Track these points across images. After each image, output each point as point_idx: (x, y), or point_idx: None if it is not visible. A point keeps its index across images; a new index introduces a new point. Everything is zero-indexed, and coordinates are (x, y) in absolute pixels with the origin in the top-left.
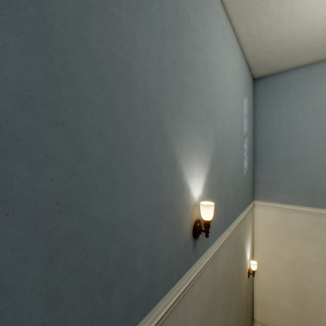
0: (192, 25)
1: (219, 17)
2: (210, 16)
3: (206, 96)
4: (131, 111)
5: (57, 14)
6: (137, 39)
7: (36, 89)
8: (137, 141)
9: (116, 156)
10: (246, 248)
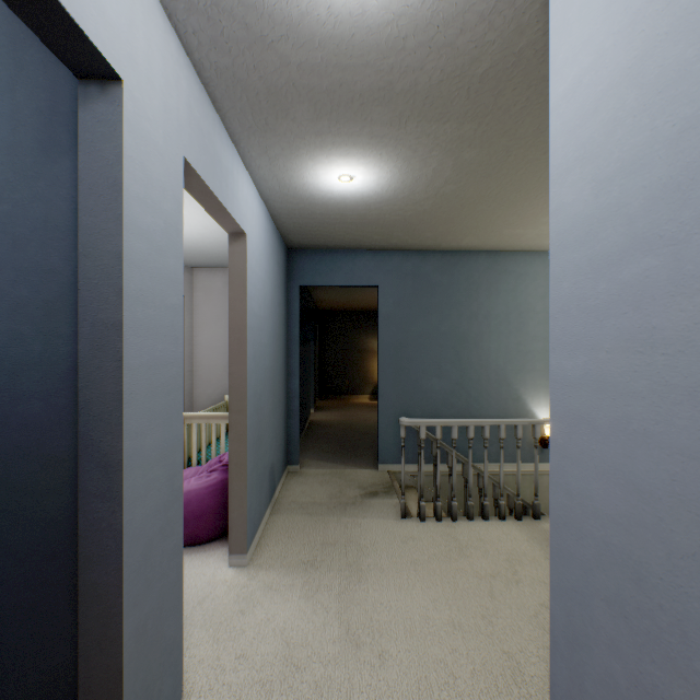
0: (538, 310)
1: None
2: None
3: None
4: (488, 378)
5: (462, 358)
6: (491, 348)
7: (458, 380)
8: (491, 389)
9: (481, 395)
10: None
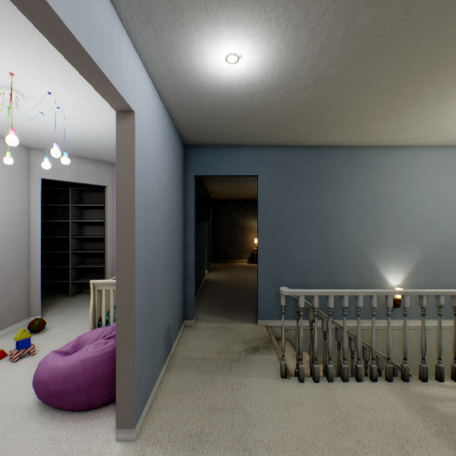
0: (388, 195)
1: (430, 161)
2: (413, 172)
3: (406, 226)
4: (347, 250)
5: (326, 234)
6: (350, 225)
7: (323, 252)
8: (350, 259)
9: (342, 264)
10: None
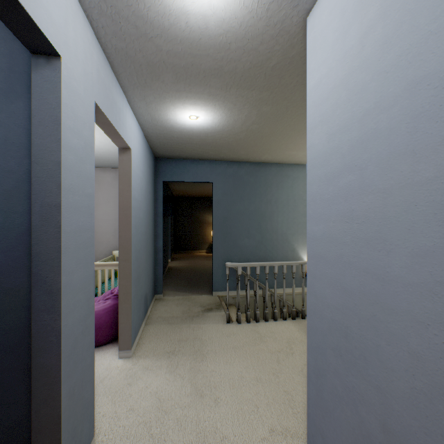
0: (305, 199)
1: None
2: None
3: None
4: (277, 238)
5: (262, 227)
6: (279, 220)
7: (260, 240)
8: (279, 245)
9: (273, 249)
10: None
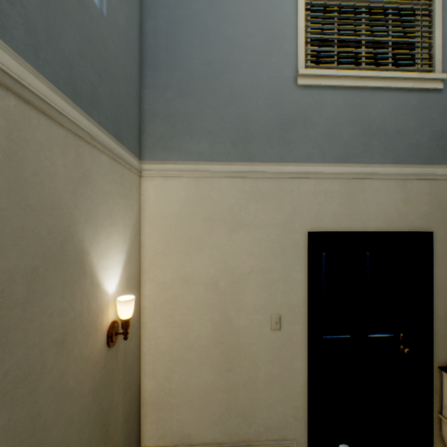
0: None
1: None
2: None
3: None
4: None
5: None
6: None
7: None
8: None
9: None
10: (101, 255)
